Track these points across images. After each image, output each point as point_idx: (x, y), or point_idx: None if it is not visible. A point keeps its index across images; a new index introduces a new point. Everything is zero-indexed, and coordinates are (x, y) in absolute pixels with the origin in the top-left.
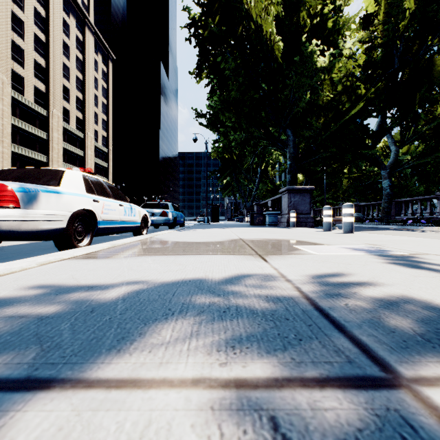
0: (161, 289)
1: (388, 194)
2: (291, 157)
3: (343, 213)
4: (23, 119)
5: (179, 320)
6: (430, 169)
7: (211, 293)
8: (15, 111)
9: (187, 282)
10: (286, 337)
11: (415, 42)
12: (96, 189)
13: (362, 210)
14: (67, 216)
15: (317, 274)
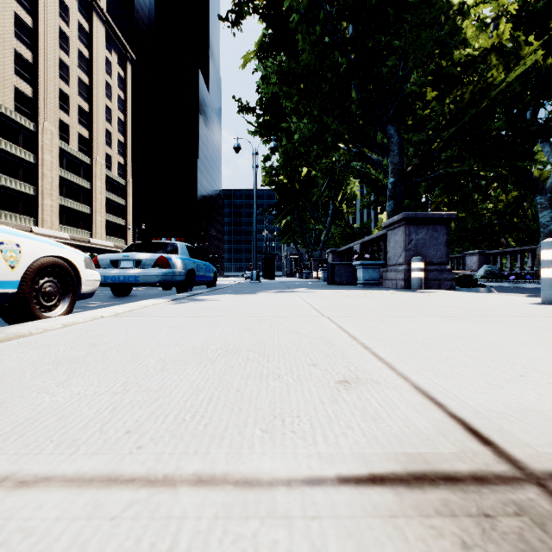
0: None
1: (550, 234)
2: (395, 171)
3: None
4: None
5: None
6: None
7: None
8: None
9: None
10: None
11: None
12: None
13: (492, 261)
14: None
15: None
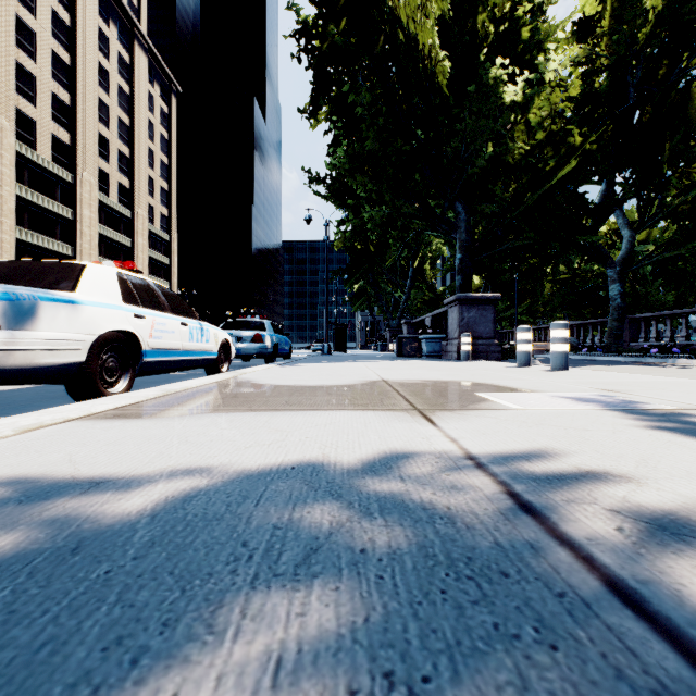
0: (234, 487)
1: (618, 307)
2: (462, 248)
3: (551, 337)
4: (34, 188)
5: (262, 578)
6: (683, 267)
7: (334, 498)
8: (22, 175)
9: (287, 472)
10: (516, 638)
11: (662, 63)
12: (141, 297)
13: (576, 333)
14: (86, 343)
15: (534, 452)
